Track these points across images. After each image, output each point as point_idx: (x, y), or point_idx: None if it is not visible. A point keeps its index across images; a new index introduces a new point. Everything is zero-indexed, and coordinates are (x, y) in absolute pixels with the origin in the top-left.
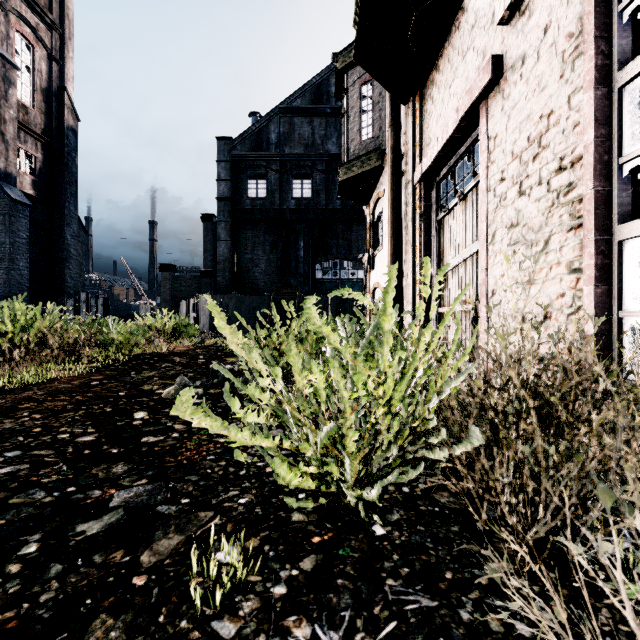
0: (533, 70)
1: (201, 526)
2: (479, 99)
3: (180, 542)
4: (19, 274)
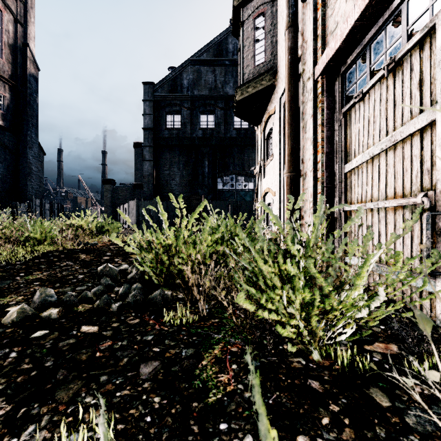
0: None
1: None
2: None
3: None
4: None
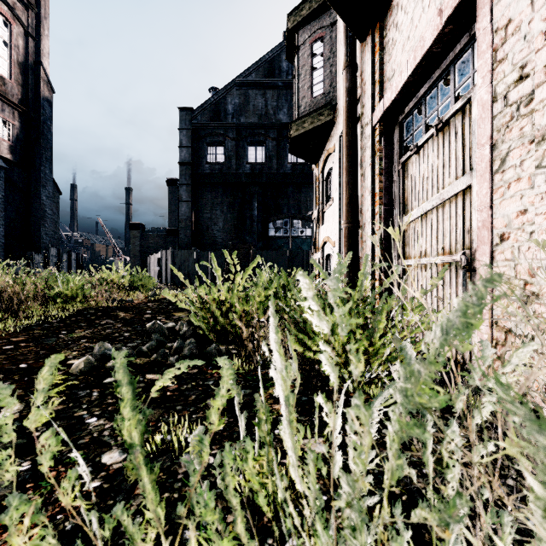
0: None
1: None
2: None
3: None
4: None
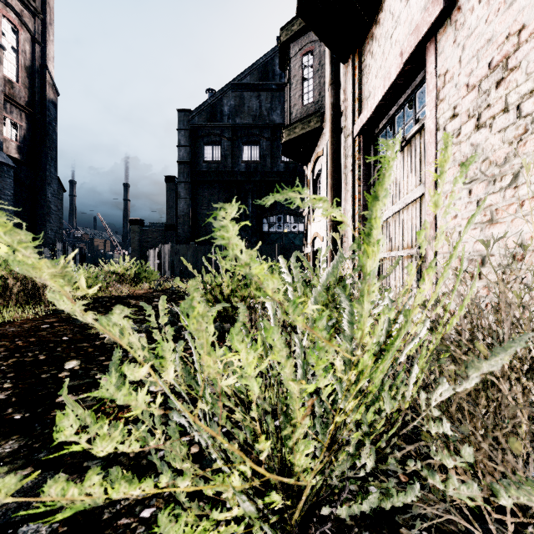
0: None
1: None
2: (427, 36)
3: None
4: None
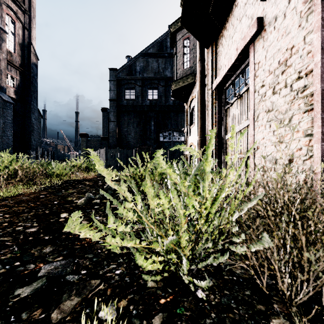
0: (282, 24)
1: (91, 290)
2: (249, 42)
3: (77, 303)
4: (7, 138)
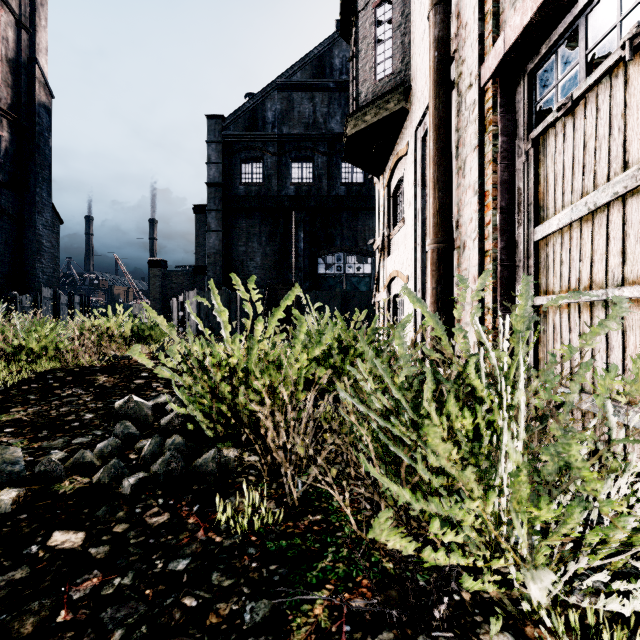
0: None
1: None
2: None
3: None
4: None
